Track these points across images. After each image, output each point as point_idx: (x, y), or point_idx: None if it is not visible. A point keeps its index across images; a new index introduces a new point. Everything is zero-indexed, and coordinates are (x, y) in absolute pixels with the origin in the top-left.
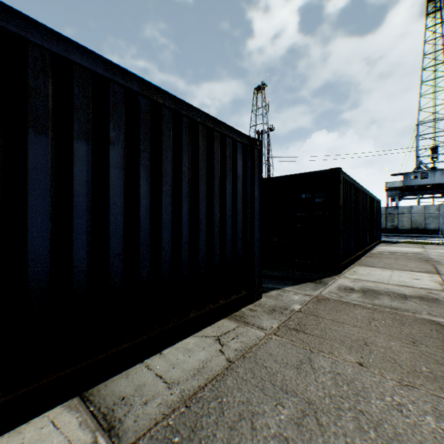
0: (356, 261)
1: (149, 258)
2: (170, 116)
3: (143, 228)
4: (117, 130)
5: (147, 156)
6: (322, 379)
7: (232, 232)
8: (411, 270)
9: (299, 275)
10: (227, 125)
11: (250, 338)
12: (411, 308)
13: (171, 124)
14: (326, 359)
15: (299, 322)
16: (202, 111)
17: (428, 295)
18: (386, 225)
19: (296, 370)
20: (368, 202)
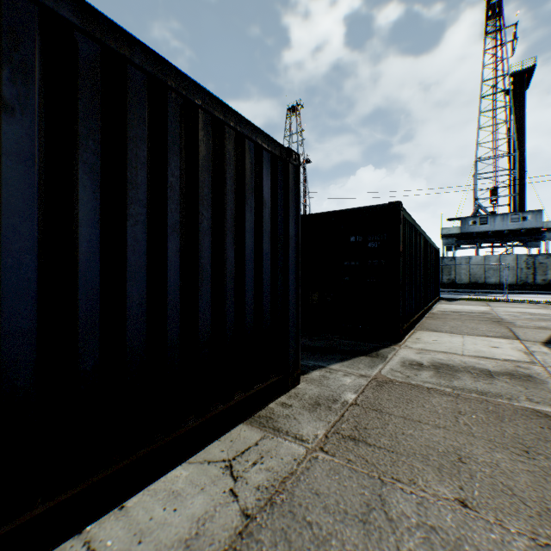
0: (416, 324)
1: (99, 335)
2: (143, 85)
3: (85, 280)
4: (22, 86)
5: (94, 147)
6: (409, 546)
7: (255, 288)
8: (484, 334)
9: (348, 345)
10: (246, 120)
11: (282, 461)
12: (504, 391)
13: (146, 99)
14: (408, 497)
15: (356, 423)
16: (205, 89)
17: (517, 370)
18: (443, 278)
19: (362, 526)
20: (427, 249)
